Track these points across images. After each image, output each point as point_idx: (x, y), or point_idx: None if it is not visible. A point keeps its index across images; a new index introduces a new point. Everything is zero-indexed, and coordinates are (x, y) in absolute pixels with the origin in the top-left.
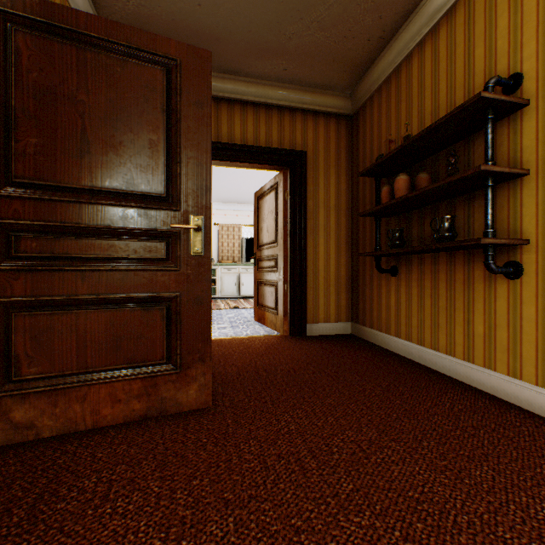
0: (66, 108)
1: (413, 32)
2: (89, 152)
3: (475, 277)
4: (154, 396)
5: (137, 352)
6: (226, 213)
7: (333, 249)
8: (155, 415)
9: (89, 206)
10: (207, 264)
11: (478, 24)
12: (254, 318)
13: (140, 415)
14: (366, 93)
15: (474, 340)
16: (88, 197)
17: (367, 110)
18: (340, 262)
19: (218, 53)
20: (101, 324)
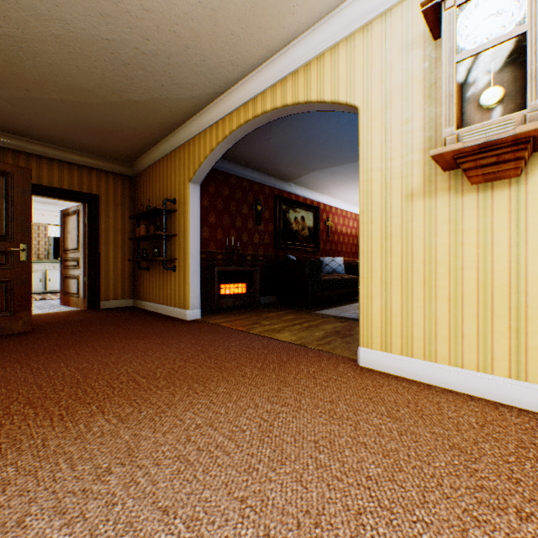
0: None
1: (153, 157)
2: None
3: (169, 271)
4: None
5: None
6: None
7: (121, 255)
8: None
9: None
10: (30, 266)
11: (169, 171)
12: (61, 303)
13: None
14: (138, 169)
15: (169, 296)
16: None
17: (140, 178)
18: (125, 263)
19: (31, 133)
20: None
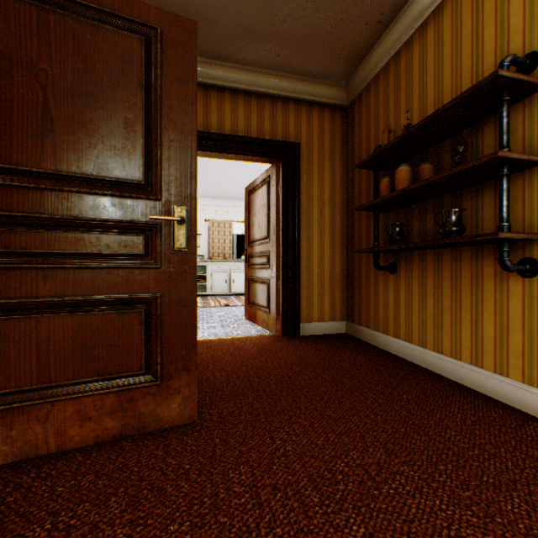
0: (24, 78)
1: (414, 15)
2: (53, 130)
3: (484, 275)
4: (131, 412)
5: (110, 362)
6: (216, 209)
7: (327, 245)
8: (132, 434)
9: (53, 193)
10: (192, 261)
11: (487, 1)
12: (245, 316)
13: (113, 434)
14: (362, 82)
15: (483, 343)
16: (52, 183)
17: (363, 100)
18: (334, 259)
19: (207, 35)
20: (67, 330)
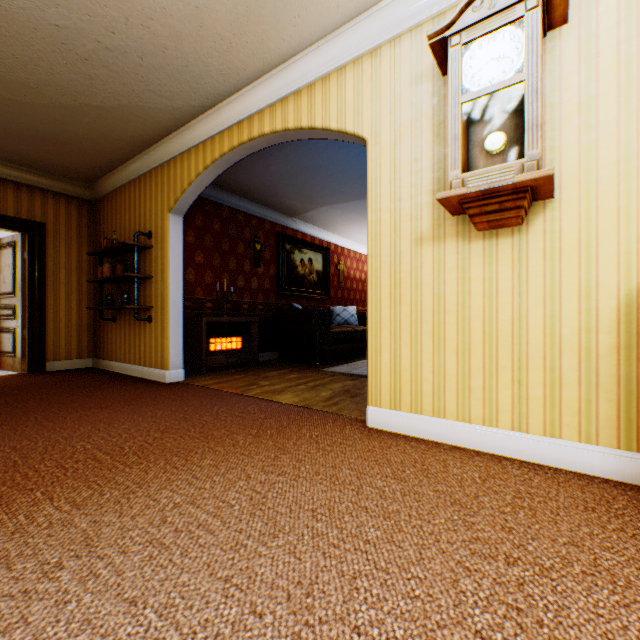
0: None
1: (121, 177)
2: None
3: (142, 322)
4: None
5: None
6: None
7: (76, 302)
8: None
9: None
10: None
11: (143, 197)
12: None
13: None
14: (101, 193)
15: (142, 354)
16: None
17: (103, 204)
18: (83, 312)
19: None
20: None
